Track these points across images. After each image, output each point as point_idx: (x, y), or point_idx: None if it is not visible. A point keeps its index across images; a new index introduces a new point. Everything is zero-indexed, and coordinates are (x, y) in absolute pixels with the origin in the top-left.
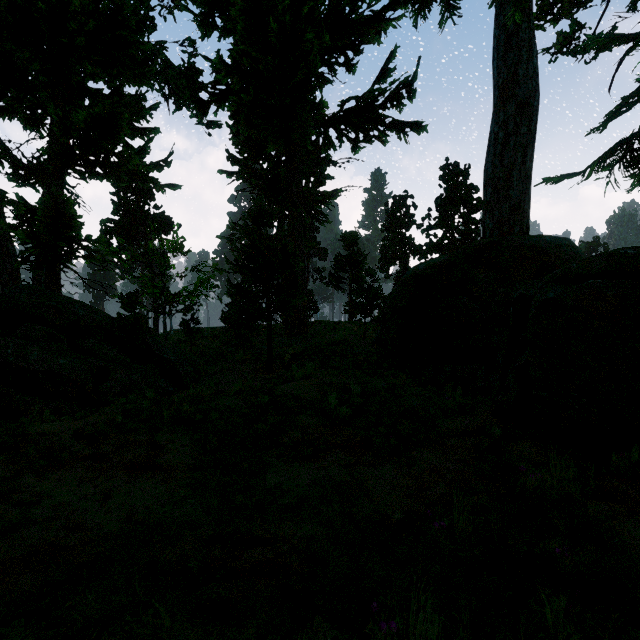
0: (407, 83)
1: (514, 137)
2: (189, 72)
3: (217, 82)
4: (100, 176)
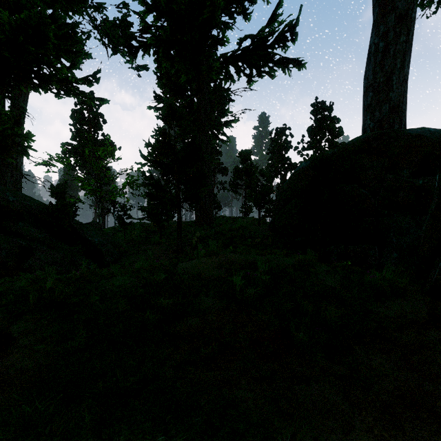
0: (291, 27)
1: (394, 45)
2: (122, 24)
3: (143, 30)
4: (35, 85)
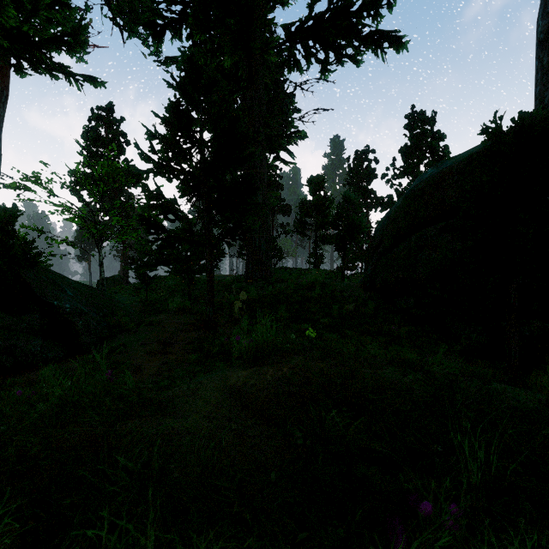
0: None
1: None
2: None
3: None
4: None
